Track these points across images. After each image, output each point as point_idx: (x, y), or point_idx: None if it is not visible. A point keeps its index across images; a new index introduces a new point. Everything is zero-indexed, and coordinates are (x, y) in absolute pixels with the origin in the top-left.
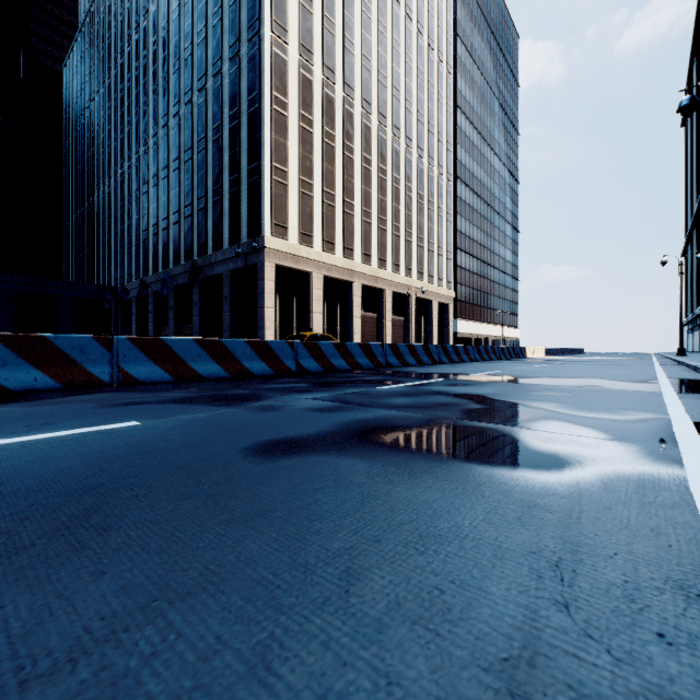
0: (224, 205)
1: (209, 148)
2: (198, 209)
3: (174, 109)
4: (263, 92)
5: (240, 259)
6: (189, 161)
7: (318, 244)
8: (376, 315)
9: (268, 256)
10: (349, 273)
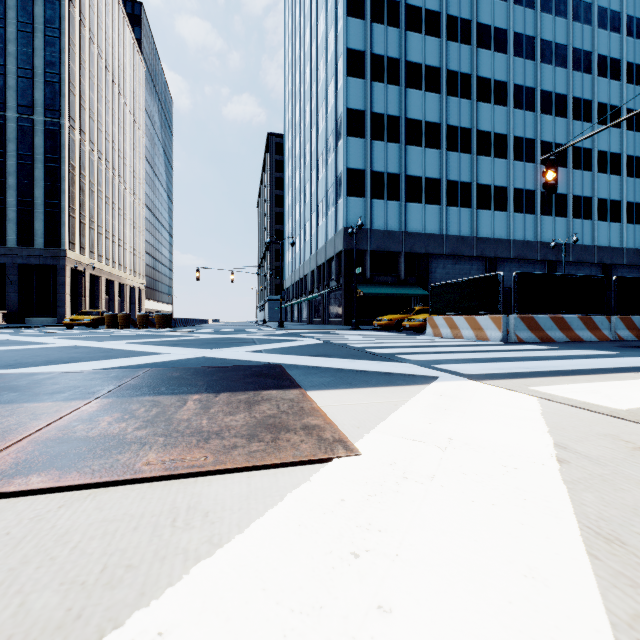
0: (9, 214)
1: None
2: None
3: None
4: (64, 159)
5: (33, 258)
6: None
7: (87, 253)
8: (109, 297)
9: (67, 262)
10: (100, 271)
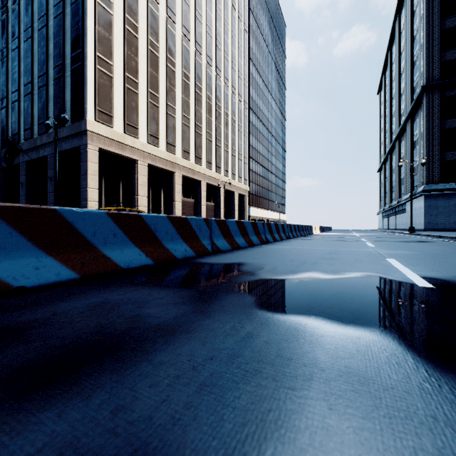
0: (49, 90)
1: (35, 37)
2: (24, 95)
3: (2, 1)
4: None
5: (64, 142)
6: (16, 49)
7: (143, 136)
8: (194, 200)
9: (91, 139)
10: (171, 165)
